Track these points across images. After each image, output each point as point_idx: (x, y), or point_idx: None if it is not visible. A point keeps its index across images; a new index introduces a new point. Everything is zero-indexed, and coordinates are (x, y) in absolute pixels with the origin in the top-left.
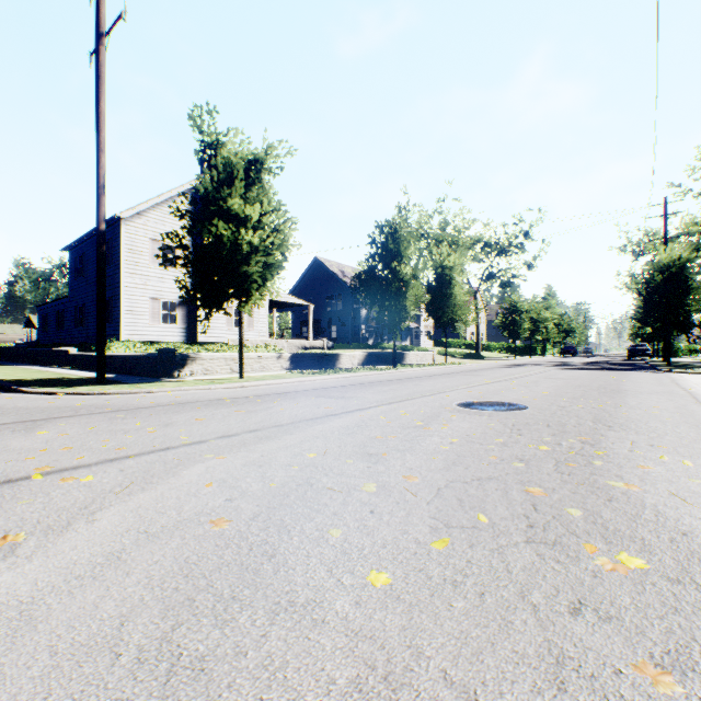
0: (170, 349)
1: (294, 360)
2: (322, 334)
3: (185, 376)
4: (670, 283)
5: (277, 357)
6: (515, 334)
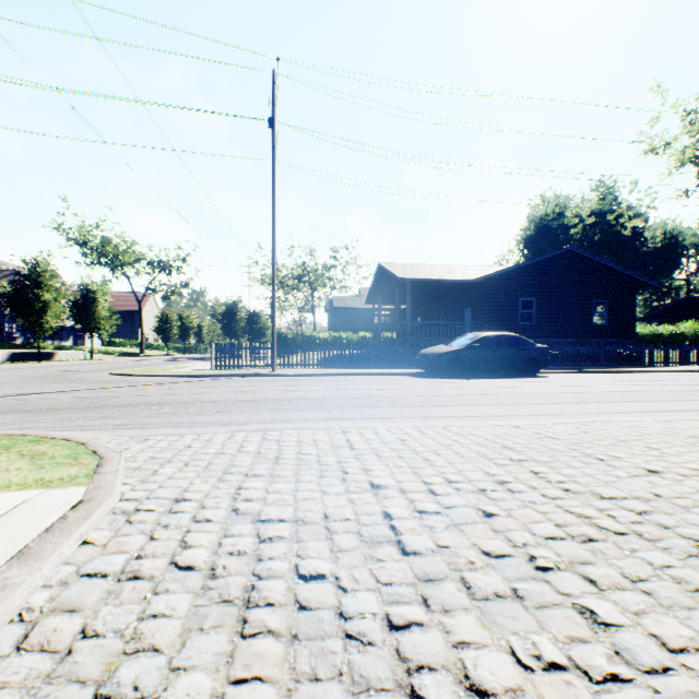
0: None
1: None
2: None
3: None
4: (230, 315)
5: None
6: (167, 338)
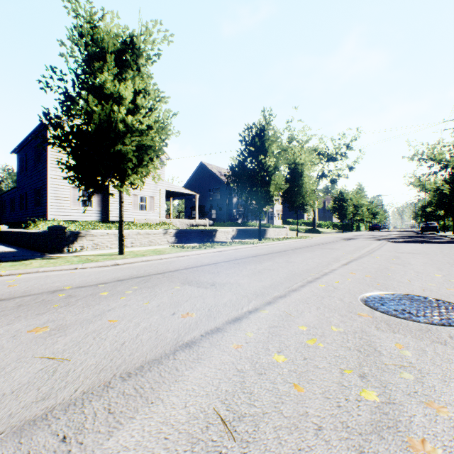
0: (58, 227)
1: (178, 236)
2: (206, 216)
3: (75, 251)
4: None
5: (164, 233)
6: (342, 215)
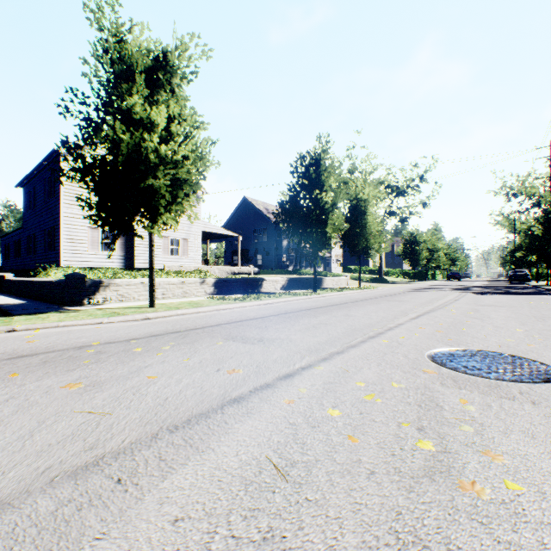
0: (77, 275)
1: (217, 285)
2: (250, 262)
3: (97, 303)
4: None
5: (200, 282)
6: (415, 261)
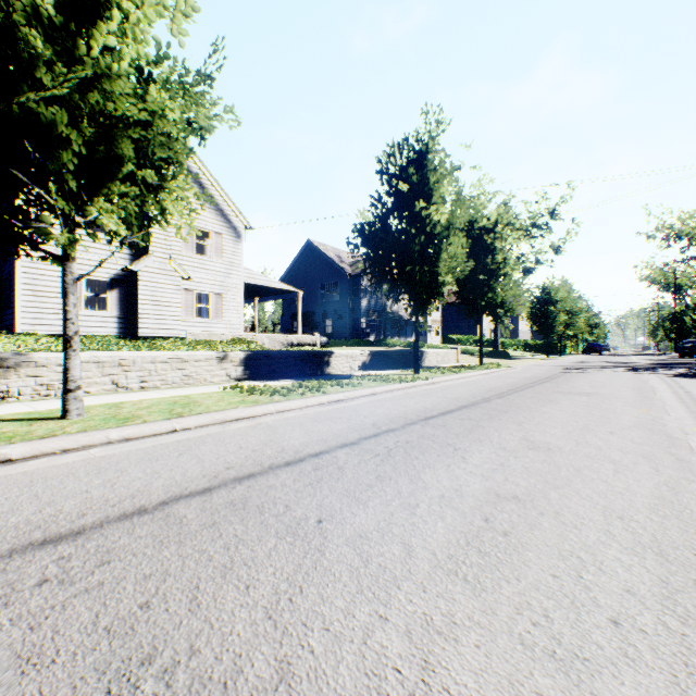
0: None
1: (251, 364)
2: (316, 329)
3: None
4: None
5: (219, 359)
6: (548, 328)
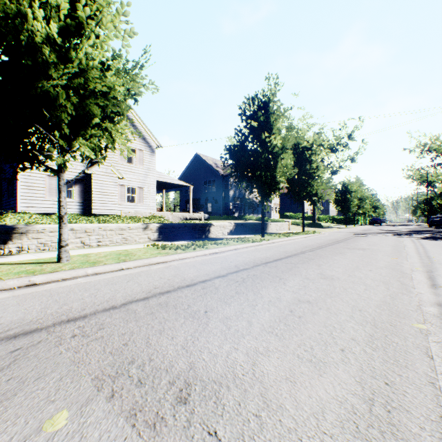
0: None
1: (162, 231)
2: (201, 209)
3: (8, 253)
4: None
5: (143, 228)
6: (346, 208)
